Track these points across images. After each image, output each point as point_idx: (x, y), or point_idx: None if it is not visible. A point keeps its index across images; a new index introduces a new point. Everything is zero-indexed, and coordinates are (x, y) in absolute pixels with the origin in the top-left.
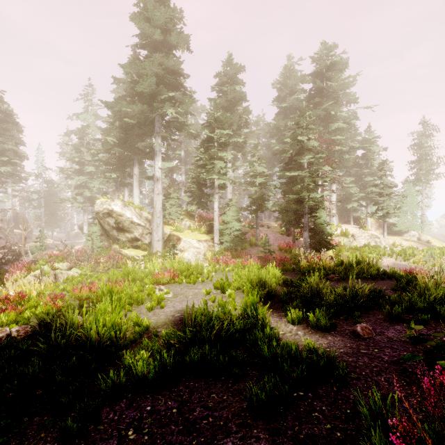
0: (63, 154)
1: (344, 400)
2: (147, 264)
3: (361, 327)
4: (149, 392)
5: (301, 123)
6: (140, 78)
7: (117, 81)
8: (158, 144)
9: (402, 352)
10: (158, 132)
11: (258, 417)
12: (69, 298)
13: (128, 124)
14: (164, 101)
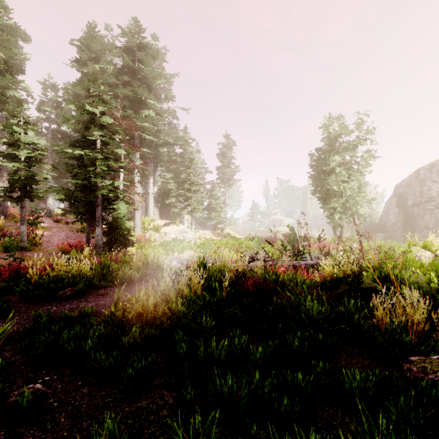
0: None
1: None
2: None
3: None
4: None
5: (92, 90)
6: None
7: None
8: None
9: None
10: None
11: None
12: None
13: None
14: None
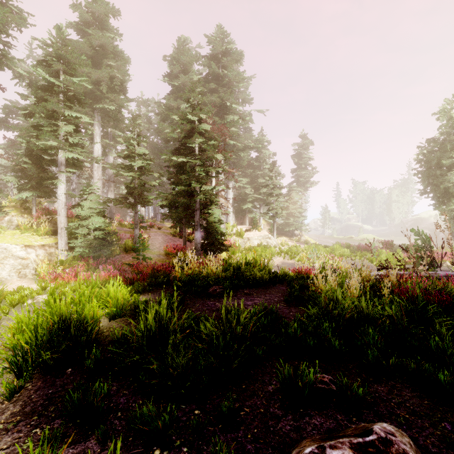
0: None
1: None
2: None
3: None
4: None
5: (191, 100)
6: None
7: None
8: None
9: None
10: None
11: None
12: None
13: None
14: None
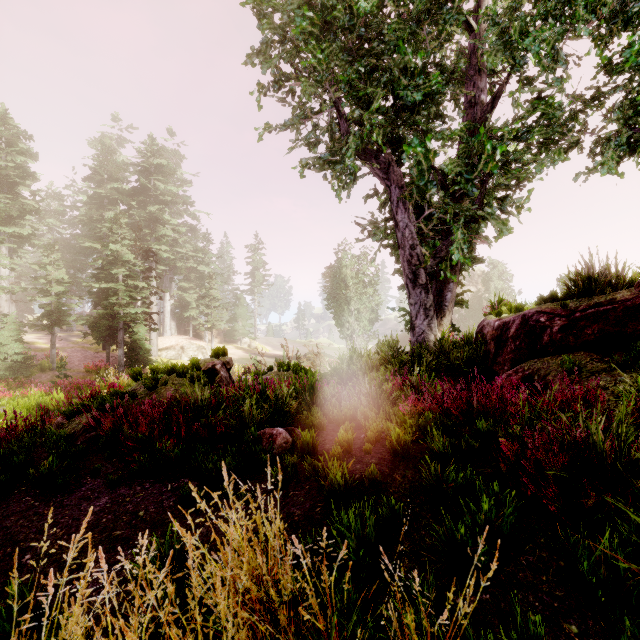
0: None
1: None
2: None
3: None
4: None
5: (115, 230)
6: None
7: None
8: None
9: None
10: None
11: None
12: None
13: None
14: None
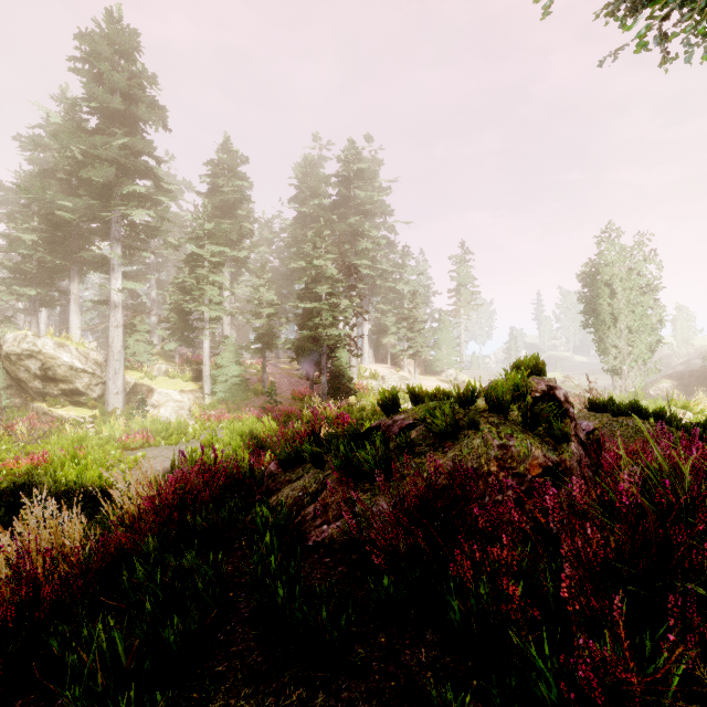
0: None
1: None
2: (101, 428)
3: None
4: None
5: (318, 244)
6: (84, 154)
7: (41, 148)
8: (118, 255)
9: None
10: (118, 238)
11: None
12: None
13: (62, 218)
14: (127, 196)
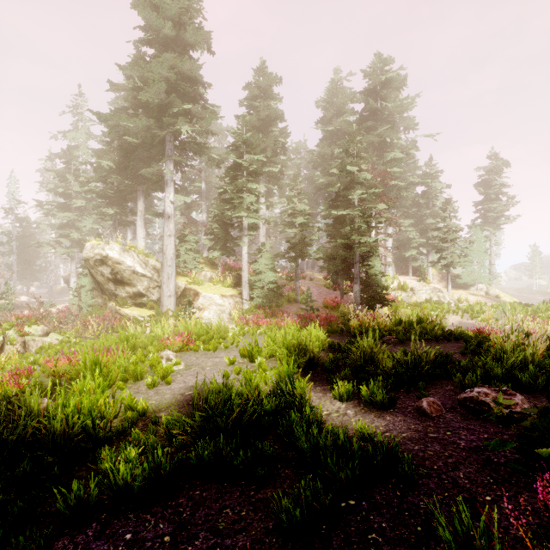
0: (43, 184)
1: (412, 511)
2: (153, 327)
3: (428, 403)
4: (133, 509)
5: (351, 150)
6: (145, 85)
7: (115, 88)
8: (170, 171)
9: (482, 434)
10: (170, 155)
11: (289, 544)
12: (39, 374)
13: (129, 143)
14: (177, 115)
